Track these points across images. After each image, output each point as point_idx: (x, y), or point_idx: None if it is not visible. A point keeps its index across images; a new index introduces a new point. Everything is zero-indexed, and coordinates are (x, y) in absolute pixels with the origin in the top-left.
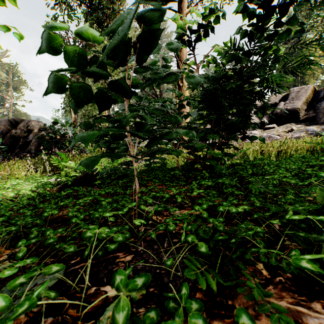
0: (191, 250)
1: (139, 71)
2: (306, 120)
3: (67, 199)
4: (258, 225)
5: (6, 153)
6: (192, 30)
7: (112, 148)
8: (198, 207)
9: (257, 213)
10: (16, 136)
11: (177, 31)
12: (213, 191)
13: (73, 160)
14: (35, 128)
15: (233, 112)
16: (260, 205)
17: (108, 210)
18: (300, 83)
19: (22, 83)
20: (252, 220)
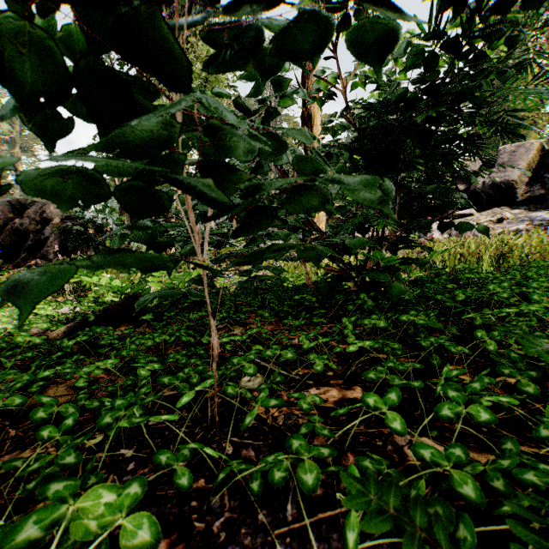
0: (364, 536)
1: (220, 44)
2: (528, 202)
3: (67, 360)
4: (525, 439)
5: (5, 260)
6: (338, 3)
7: (160, 244)
8: (376, 398)
9: (543, 421)
10: (23, 231)
11: (309, 2)
12: (393, 343)
13: (114, 272)
14: (55, 217)
15: None
16: (536, 391)
17: (137, 406)
18: (513, 140)
19: (36, 140)
20: (502, 422)
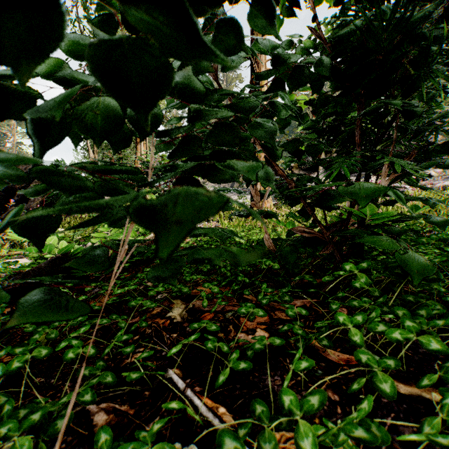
0: None
1: None
2: None
3: None
4: None
5: None
6: None
7: None
8: None
9: None
10: (10, 188)
11: None
12: None
13: None
14: None
15: (331, 152)
16: None
17: None
18: None
19: None
20: None
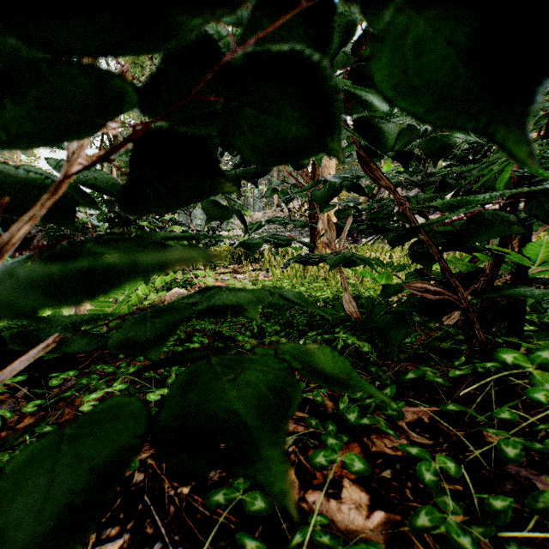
0: None
1: None
2: None
3: None
4: None
5: None
6: None
7: None
8: None
9: None
10: None
11: None
12: None
13: None
14: None
15: None
16: None
17: None
18: None
19: None
20: None
